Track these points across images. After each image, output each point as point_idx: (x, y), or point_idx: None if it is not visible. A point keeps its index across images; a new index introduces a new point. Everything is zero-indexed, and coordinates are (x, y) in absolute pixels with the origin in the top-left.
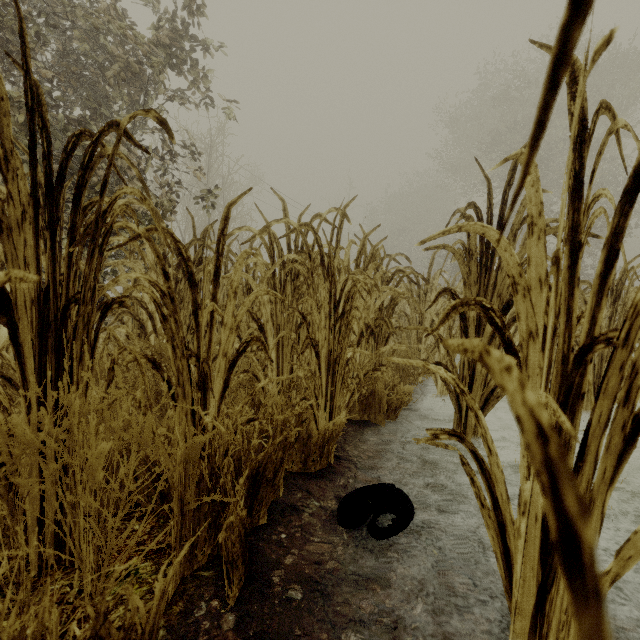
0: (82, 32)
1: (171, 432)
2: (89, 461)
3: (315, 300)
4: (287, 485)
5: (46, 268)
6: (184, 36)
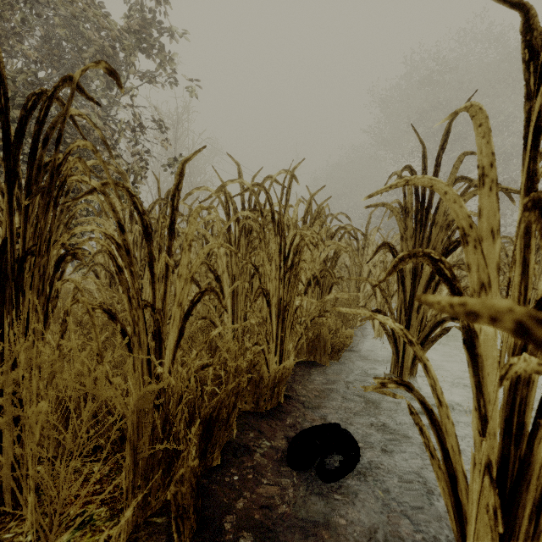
0: (63, 19)
1: None
2: (30, 418)
3: (266, 253)
4: (240, 425)
5: (3, 221)
6: (153, 24)
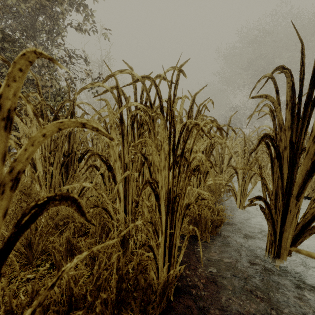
0: None
1: (32, 256)
2: None
3: (155, 143)
4: None
5: None
6: None
